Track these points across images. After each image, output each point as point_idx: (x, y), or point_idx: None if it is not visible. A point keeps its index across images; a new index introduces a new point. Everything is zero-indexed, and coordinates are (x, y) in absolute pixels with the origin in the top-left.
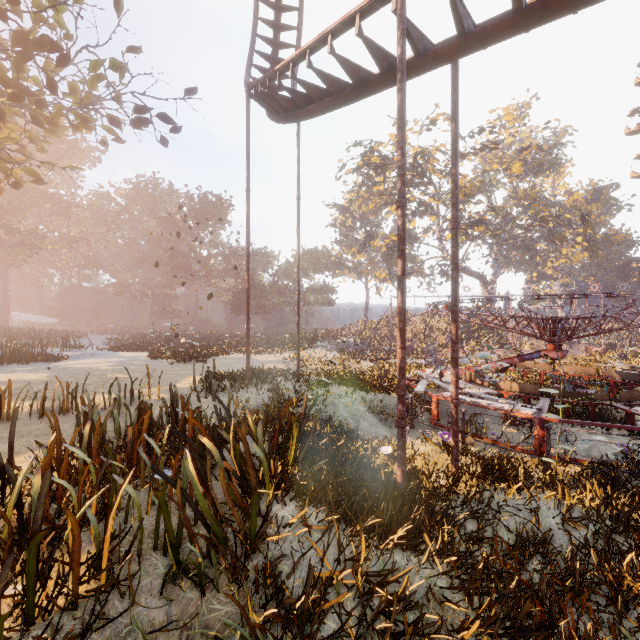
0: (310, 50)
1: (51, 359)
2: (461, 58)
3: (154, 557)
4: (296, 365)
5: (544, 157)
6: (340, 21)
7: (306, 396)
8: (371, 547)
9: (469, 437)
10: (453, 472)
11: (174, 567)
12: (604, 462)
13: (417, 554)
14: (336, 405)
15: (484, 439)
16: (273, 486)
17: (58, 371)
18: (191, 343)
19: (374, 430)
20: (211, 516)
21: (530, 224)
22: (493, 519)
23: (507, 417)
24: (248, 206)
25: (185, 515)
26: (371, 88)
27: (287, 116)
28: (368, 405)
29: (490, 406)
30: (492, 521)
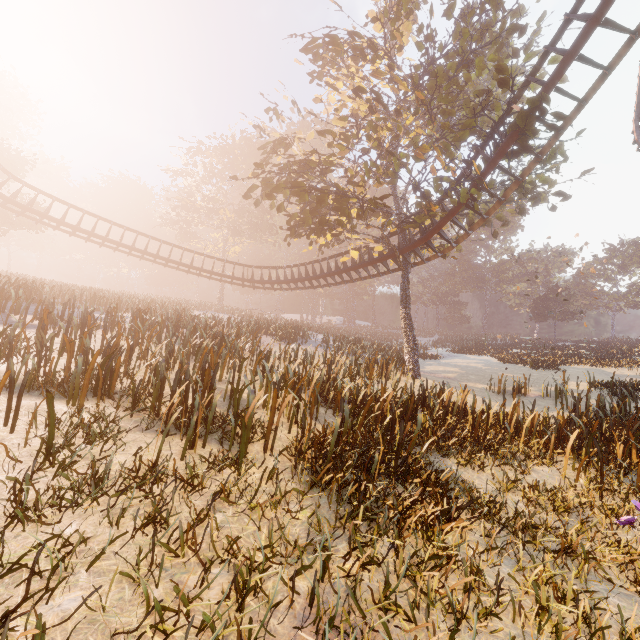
0: None
1: (437, 357)
2: None
3: None
4: None
5: None
6: None
7: None
8: None
9: None
10: None
11: None
12: None
13: None
14: None
15: None
16: None
17: (458, 367)
18: (508, 350)
19: None
20: None
21: None
22: None
23: None
24: None
25: None
26: None
27: None
28: None
29: None
30: None
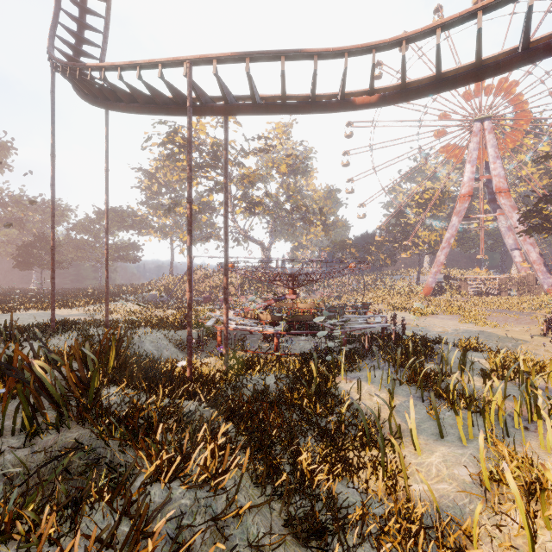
0: (121, 68)
1: None
2: (227, 116)
3: (4, 439)
4: (102, 316)
5: (300, 164)
6: (147, 62)
7: (120, 328)
8: (166, 393)
9: (240, 352)
10: (225, 369)
11: (33, 427)
12: (306, 352)
13: (191, 395)
14: (143, 342)
15: (248, 351)
16: (101, 378)
17: None
18: None
19: (174, 356)
20: (58, 396)
21: (292, 209)
22: (243, 388)
23: (265, 337)
24: (53, 170)
25: (38, 397)
26: (171, 112)
27: (97, 101)
28: (170, 340)
29: (252, 329)
30: (241, 387)
